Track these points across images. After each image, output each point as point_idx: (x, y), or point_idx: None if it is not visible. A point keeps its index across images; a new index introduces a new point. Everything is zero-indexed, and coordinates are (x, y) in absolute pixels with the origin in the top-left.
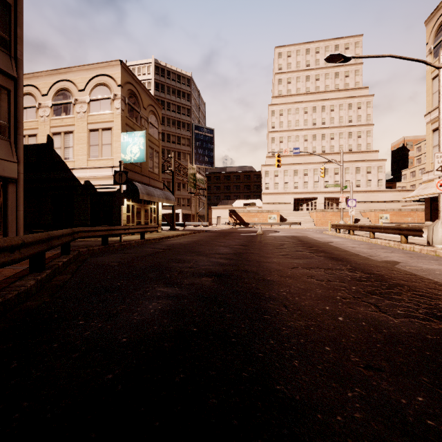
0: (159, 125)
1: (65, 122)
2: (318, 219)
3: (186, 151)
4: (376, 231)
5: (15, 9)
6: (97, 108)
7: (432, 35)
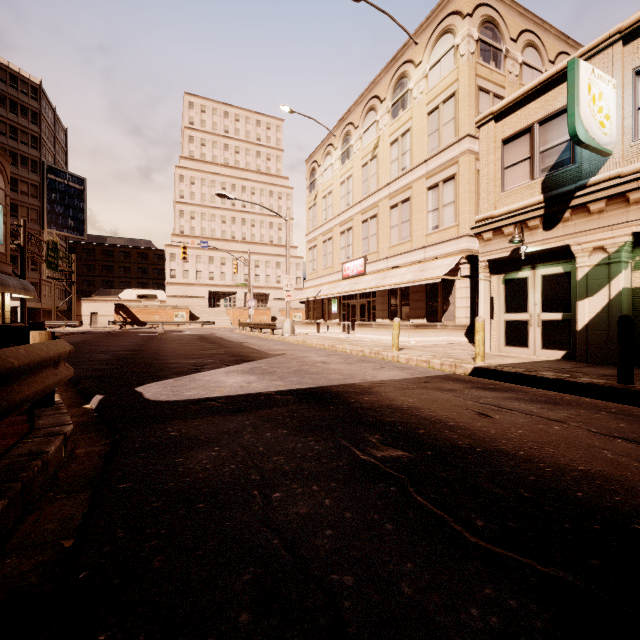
0: (7, 184)
1: None
2: (235, 317)
3: (29, 205)
4: (261, 327)
5: None
6: None
7: (309, 175)
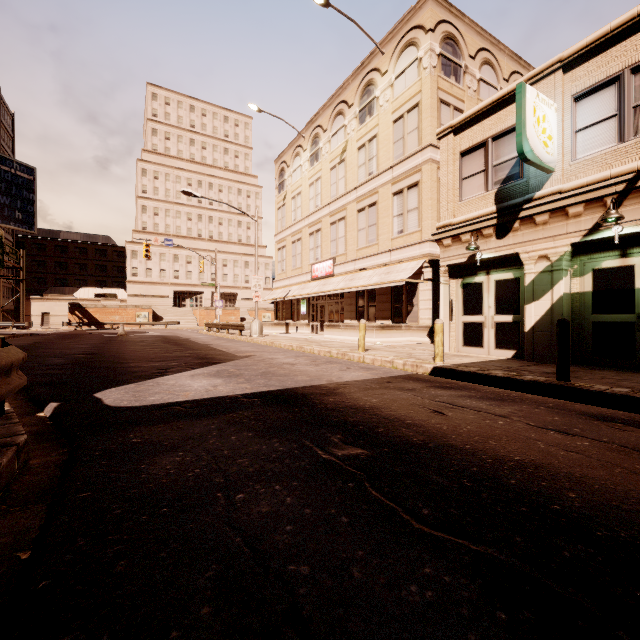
0: None
1: None
2: (201, 317)
3: None
4: (228, 328)
5: None
6: None
7: (278, 175)
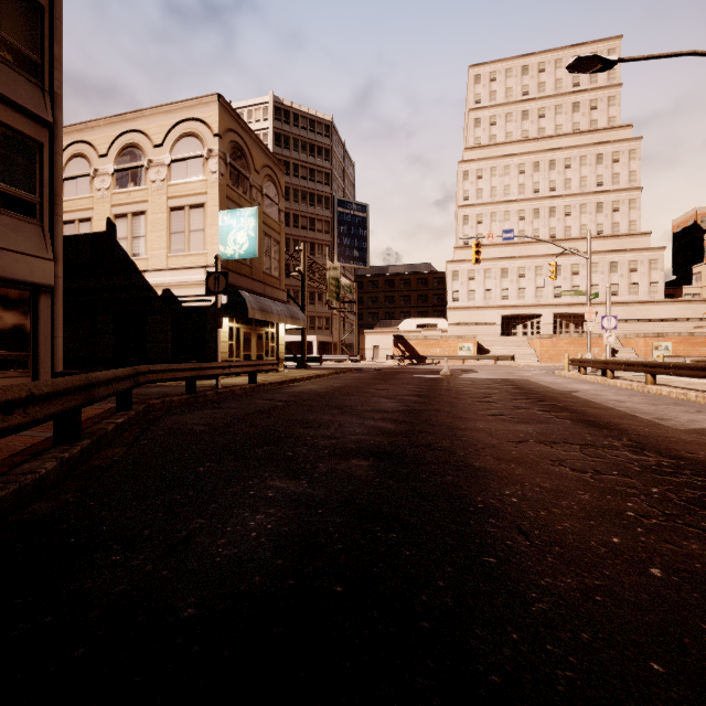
0: (281, 198)
1: (133, 197)
2: (543, 350)
3: (323, 241)
4: (659, 371)
5: (50, 13)
6: (181, 173)
7: None
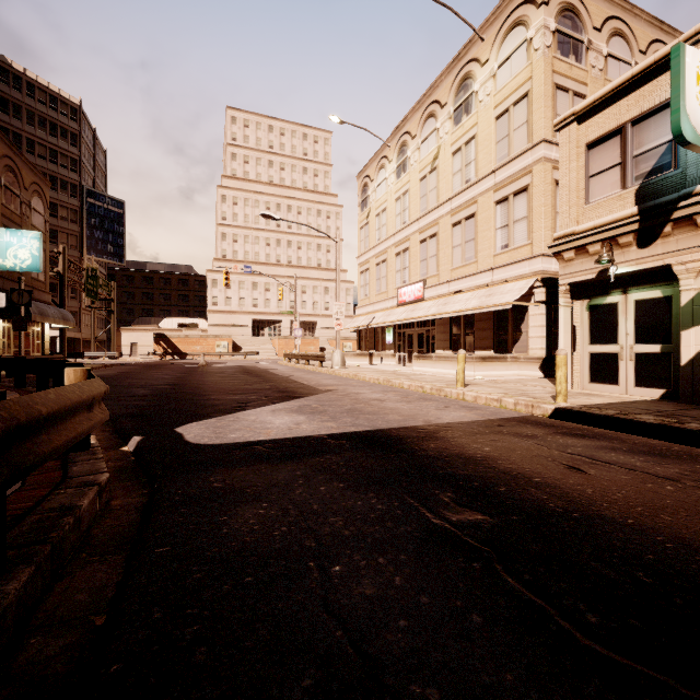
0: (46, 210)
1: None
2: (280, 347)
3: (69, 231)
4: (308, 358)
5: None
6: None
7: (360, 191)
